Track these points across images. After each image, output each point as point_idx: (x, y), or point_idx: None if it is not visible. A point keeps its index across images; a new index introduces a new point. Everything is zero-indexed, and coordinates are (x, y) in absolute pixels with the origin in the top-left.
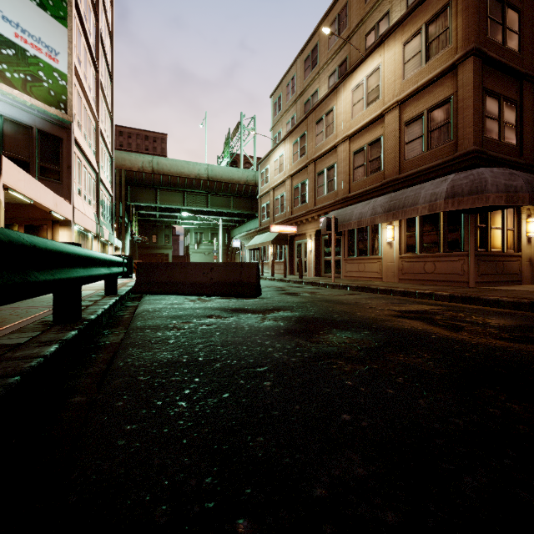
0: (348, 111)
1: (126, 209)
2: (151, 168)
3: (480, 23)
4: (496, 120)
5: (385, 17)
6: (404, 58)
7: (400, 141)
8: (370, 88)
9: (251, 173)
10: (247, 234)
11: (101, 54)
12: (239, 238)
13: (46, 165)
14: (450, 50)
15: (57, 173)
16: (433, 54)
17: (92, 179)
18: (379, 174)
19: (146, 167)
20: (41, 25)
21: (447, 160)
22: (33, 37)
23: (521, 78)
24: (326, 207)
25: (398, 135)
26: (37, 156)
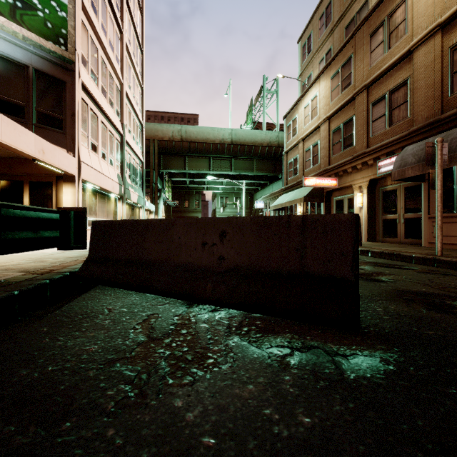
0: None
1: (160, 177)
2: (180, 137)
3: None
4: None
5: None
6: None
7: None
8: None
9: (274, 135)
10: (271, 194)
11: (128, 20)
12: (263, 199)
13: (45, 111)
14: None
15: (58, 121)
16: None
17: (114, 139)
18: None
19: (175, 136)
20: None
21: None
22: None
23: None
24: (392, 143)
25: None
26: (35, 100)
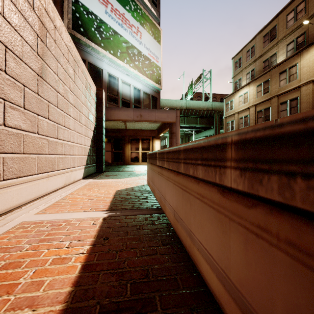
0: (311, 65)
1: None
2: None
3: None
4: None
5: None
6: None
7: None
8: None
9: (210, 103)
10: None
11: None
12: None
13: None
14: None
15: None
16: None
17: None
18: None
19: None
20: (154, 47)
21: None
22: (152, 53)
23: None
24: None
25: None
26: (151, 107)
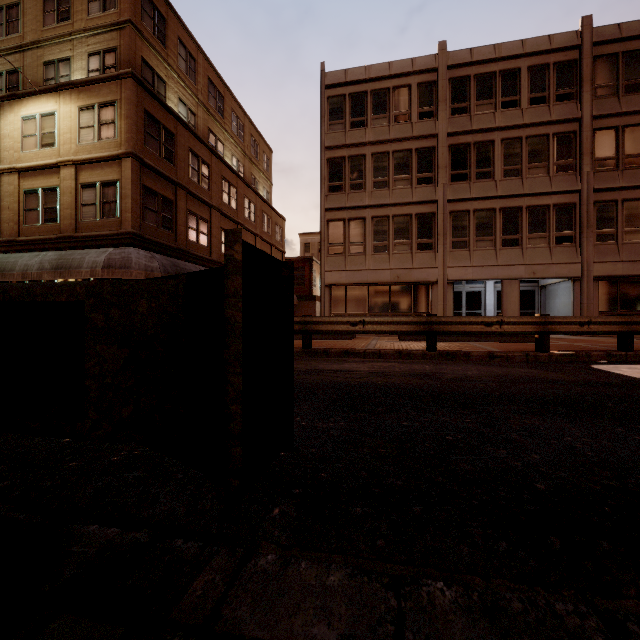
0: (17, 139)
1: None
2: None
3: (138, 134)
4: (154, 211)
5: (67, 62)
6: (80, 122)
7: (77, 200)
8: (45, 130)
9: None
10: None
11: None
12: None
13: None
14: (117, 142)
15: None
16: (104, 136)
17: None
18: (55, 226)
19: None
20: None
21: (114, 234)
22: None
23: (176, 185)
24: None
25: (74, 194)
26: None
